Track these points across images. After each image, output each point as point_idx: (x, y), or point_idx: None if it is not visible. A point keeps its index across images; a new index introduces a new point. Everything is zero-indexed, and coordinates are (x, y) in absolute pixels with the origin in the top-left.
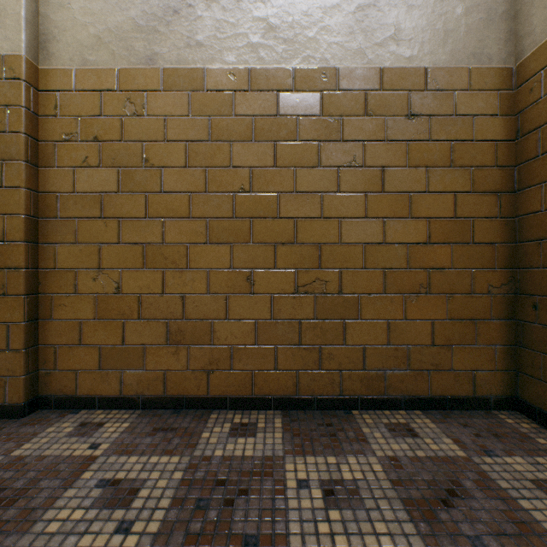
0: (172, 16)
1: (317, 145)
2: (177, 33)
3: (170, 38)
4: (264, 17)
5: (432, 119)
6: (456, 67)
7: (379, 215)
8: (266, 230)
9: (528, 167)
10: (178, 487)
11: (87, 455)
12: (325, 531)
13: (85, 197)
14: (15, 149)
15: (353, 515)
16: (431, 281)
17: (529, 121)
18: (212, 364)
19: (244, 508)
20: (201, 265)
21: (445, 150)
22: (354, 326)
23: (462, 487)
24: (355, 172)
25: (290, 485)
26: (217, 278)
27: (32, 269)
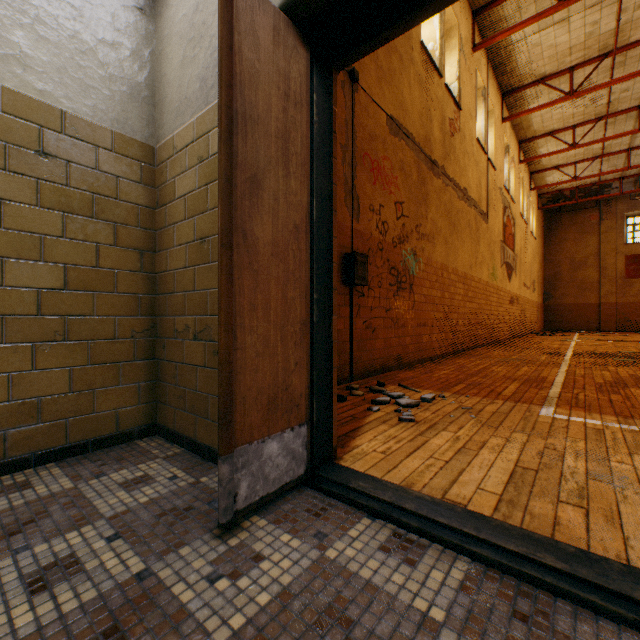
0: None
1: None
2: None
3: None
4: None
5: (72, 165)
6: (100, 125)
7: None
8: None
9: (162, 234)
10: None
11: None
12: None
13: None
14: None
15: None
16: (70, 328)
17: (163, 197)
18: None
19: None
20: None
21: (88, 201)
22: None
23: (47, 513)
24: None
25: None
26: None
27: None
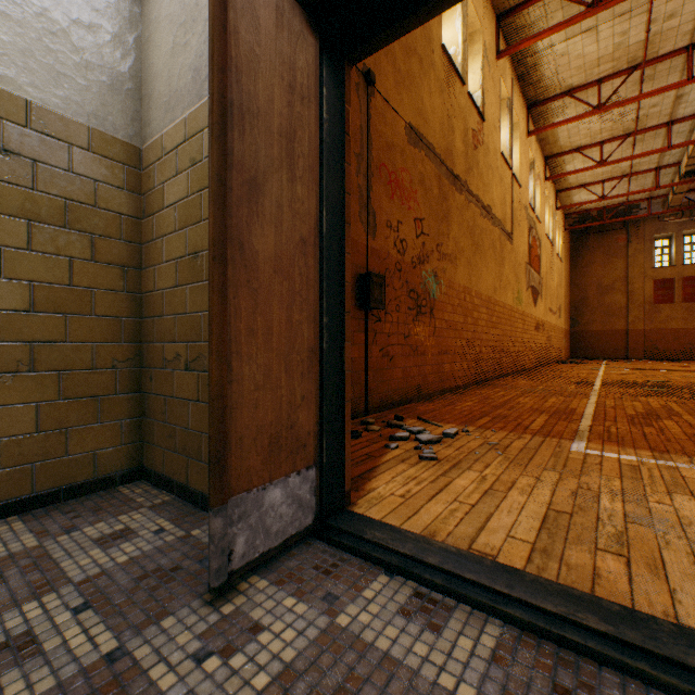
0: None
1: None
2: None
3: None
4: None
5: (40, 166)
6: (75, 120)
7: None
8: None
9: (150, 248)
10: None
11: None
12: None
13: None
14: None
15: None
16: (37, 357)
17: (150, 206)
18: None
19: None
20: None
21: (59, 208)
22: None
23: (2, 579)
24: None
25: None
26: None
27: None
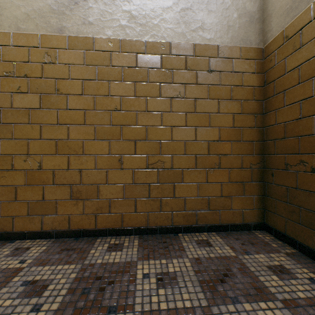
0: (74, 5)
1: (159, 85)
2: (77, 16)
3: (72, 18)
4: (129, 10)
5: (221, 73)
6: (234, 46)
7: (193, 125)
8: (130, 132)
9: (269, 101)
10: (72, 282)
11: (17, 267)
12: (155, 300)
13: (18, 111)
14: None
15: (172, 291)
16: (220, 161)
17: (270, 77)
18: (98, 210)
19: (110, 292)
20: (91, 152)
21: (228, 91)
22: (179, 186)
23: (231, 272)
24: (180, 101)
25: (138, 277)
26: (101, 160)
27: None
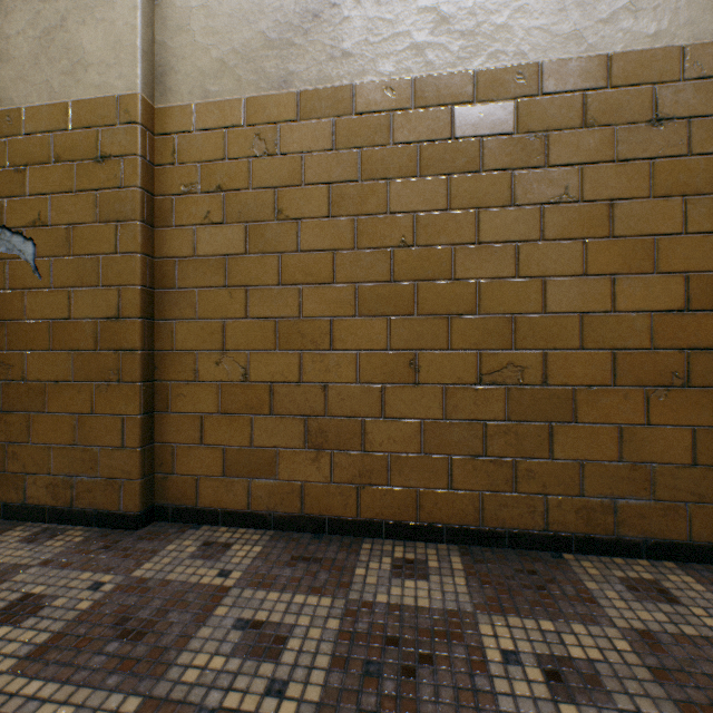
0: (311, 22)
1: (509, 175)
2: (317, 44)
3: (309, 50)
4: (433, 6)
5: (693, 122)
6: None
7: (606, 271)
8: (435, 297)
9: None
10: (335, 641)
11: (217, 584)
12: None
13: (206, 262)
14: (131, 208)
15: None
16: (690, 368)
17: None
18: (362, 477)
19: (430, 683)
20: (348, 345)
21: None
22: (565, 431)
23: None
24: (568, 210)
25: (491, 657)
26: (369, 362)
27: (148, 351)
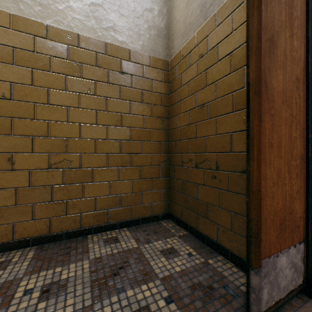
0: None
1: (65, 77)
2: None
3: None
4: None
5: (133, 77)
6: (145, 54)
7: (105, 124)
8: (25, 126)
9: (173, 108)
10: None
11: None
12: None
13: None
14: None
15: (56, 300)
16: (132, 160)
17: (173, 87)
18: None
19: None
20: None
21: (139, 94)
22: (89, 186)
23: (128, 263)
24: (90, 97)
25: (17, 296)
26: None
27: None
